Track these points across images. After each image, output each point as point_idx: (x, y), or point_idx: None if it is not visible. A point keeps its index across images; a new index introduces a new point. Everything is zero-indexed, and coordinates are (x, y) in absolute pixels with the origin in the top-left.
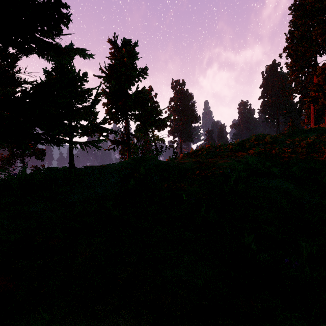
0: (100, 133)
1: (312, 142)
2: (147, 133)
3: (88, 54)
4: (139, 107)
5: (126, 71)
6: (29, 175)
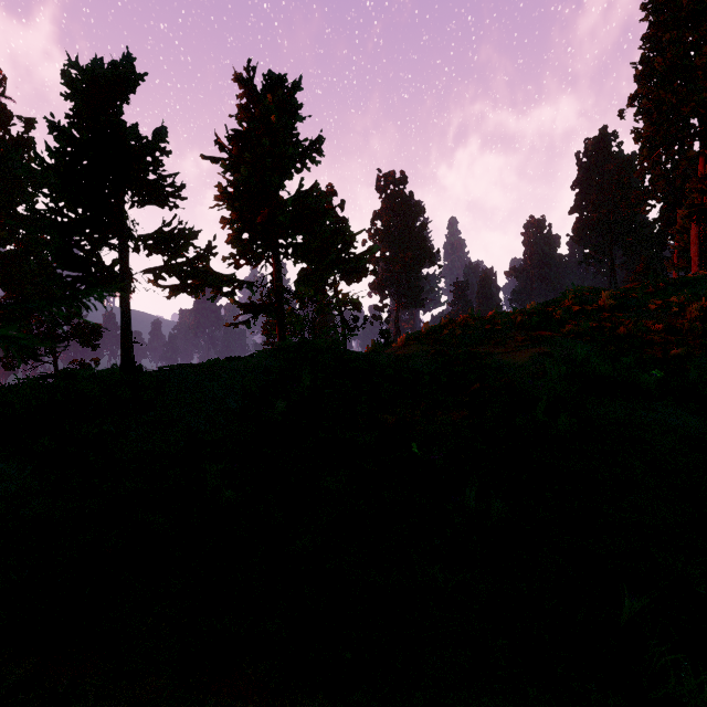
0: (215, 288)
1: None
2: (324, 288)
3: None
4: (304, 230)
5: (273, 146)
6: (10, 393)
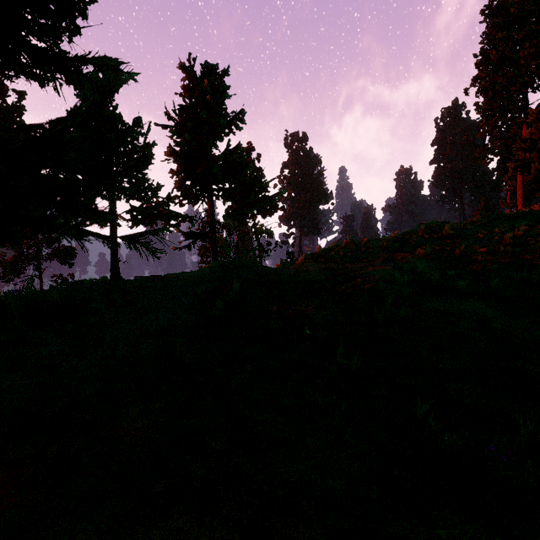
0: (165, 221)
1: (522, 235)
2: (245, 220)
3: (132, 73)
4: (231, 178)
5: (208, 117)
6: (41, 293)
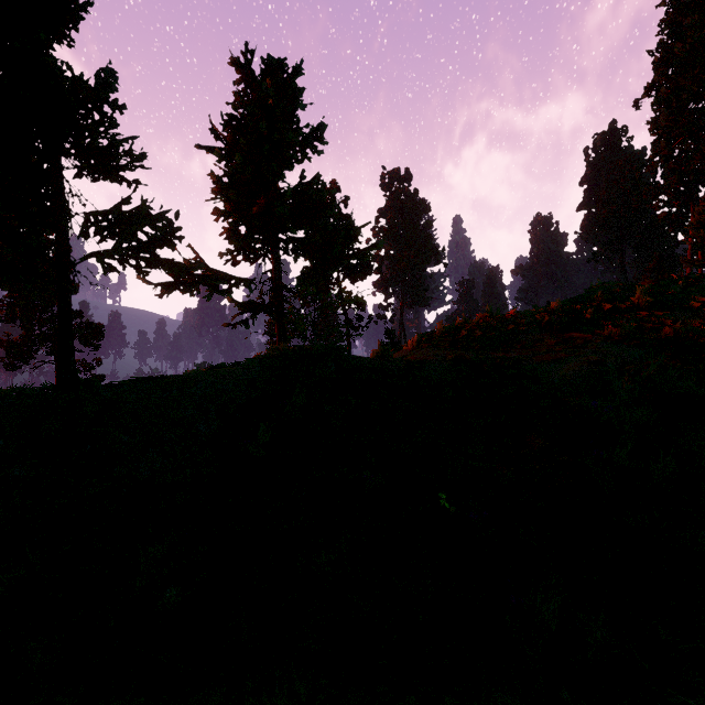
0: (210, 286)
1: None
2: (328, 286)
3: None
4: (305, 224)
5: (271, 133)
6: None
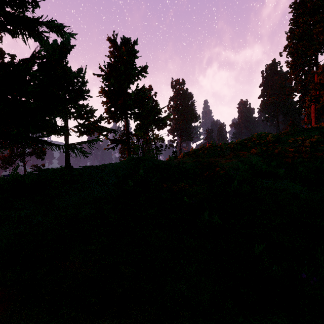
0: (99, 132)
1: (315, 141)
2: (147, 132)
3: (72, 33)
4: (138, 106)
5: (125, 69)
6: (22, 176)
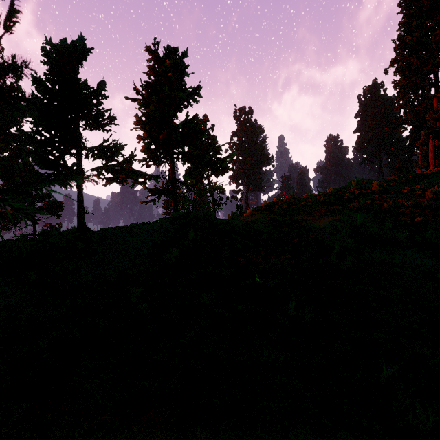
0: (134, 179)
1: None
2: (201, 179)
3: None
4: (189, 143)
5: (170, 91)
6: (10, 244)
